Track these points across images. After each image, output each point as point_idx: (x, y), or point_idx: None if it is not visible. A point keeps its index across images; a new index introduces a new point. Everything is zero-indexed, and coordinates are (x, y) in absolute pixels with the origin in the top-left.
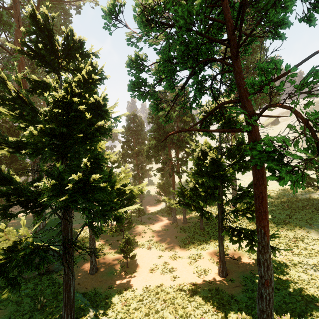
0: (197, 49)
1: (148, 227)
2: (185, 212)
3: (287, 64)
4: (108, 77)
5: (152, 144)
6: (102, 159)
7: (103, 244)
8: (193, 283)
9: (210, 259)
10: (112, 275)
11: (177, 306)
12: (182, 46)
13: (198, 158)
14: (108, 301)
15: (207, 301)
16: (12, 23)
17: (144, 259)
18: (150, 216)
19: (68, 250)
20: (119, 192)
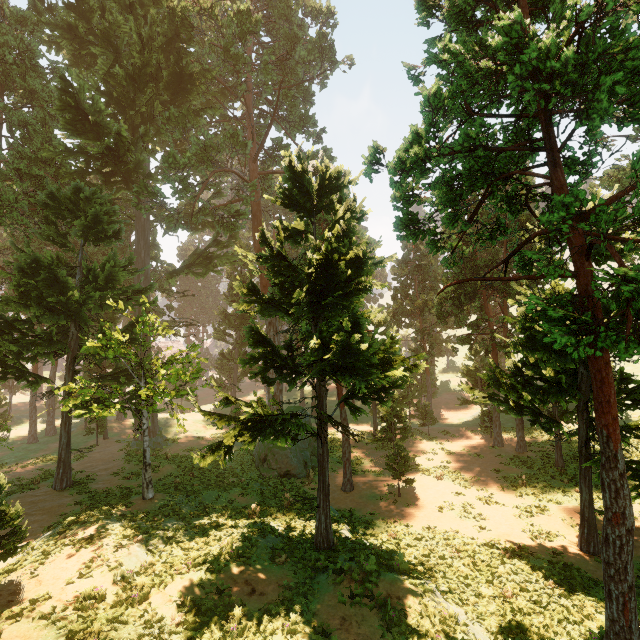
0: (491, 161)
1: (441, 445)
2: (521, 428)
3: (592, 195)
4: (369, 211)
5: (447, 291)
6: (362, 319)
7: (362, 458)
8: (518, 545)
9: (566, 520)
10: (376, 500)
11: (479, 561)
12: (466, 164)
13: (526, 318)
14: (369, 527)
15: (539, 572)
16: (248, 142)
17: (428, 491)
18: (447, 429)
19: (324, 424)
20: (384, 364)
